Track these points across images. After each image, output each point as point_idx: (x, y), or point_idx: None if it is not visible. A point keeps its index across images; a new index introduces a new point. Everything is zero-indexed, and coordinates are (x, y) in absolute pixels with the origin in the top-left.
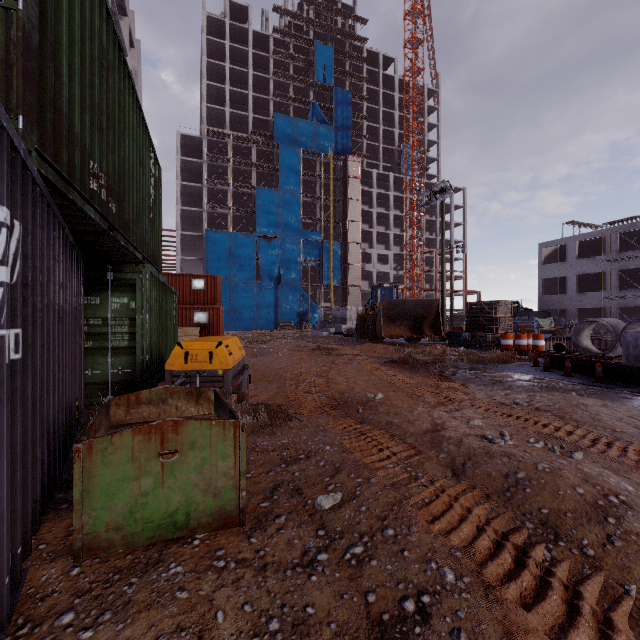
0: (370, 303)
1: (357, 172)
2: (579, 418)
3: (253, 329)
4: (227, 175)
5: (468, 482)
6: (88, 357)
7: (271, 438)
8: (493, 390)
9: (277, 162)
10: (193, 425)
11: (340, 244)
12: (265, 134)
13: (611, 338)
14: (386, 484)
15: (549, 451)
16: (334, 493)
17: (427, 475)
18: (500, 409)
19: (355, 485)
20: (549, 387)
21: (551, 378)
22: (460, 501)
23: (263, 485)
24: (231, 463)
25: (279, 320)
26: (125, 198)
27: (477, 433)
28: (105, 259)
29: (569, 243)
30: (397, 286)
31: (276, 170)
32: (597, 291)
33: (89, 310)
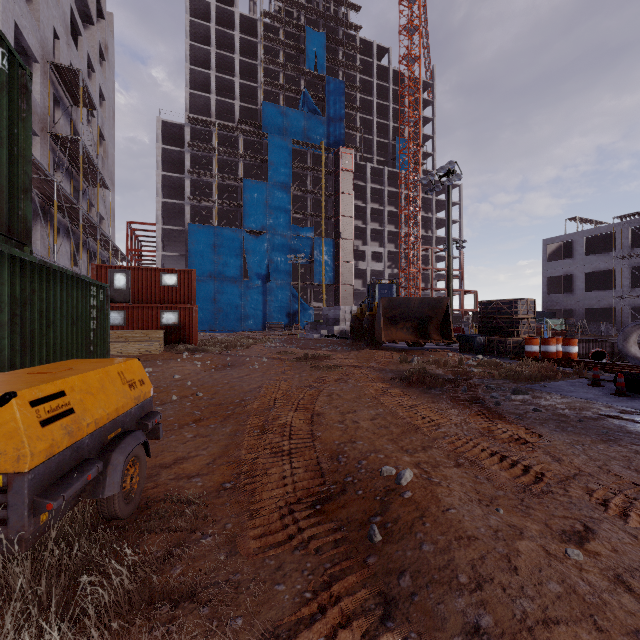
0: (366, 302)
1: (350, 165)
2: None
3: (239, 330)
4: (212, 166)
5: None
6: None
7: None
8: (590, 444)
9: (266, 153)
10: None
11: (332, 240)
12: (253, 123)
13: None
14: None
15: None
16: None
17: None
18: None
19: None
20: None
21: None
22: None
23: None
24: None
25: (268, 321)
26: None
27: None
28: None
29: (576, 239)
30: (397, 282)
31: (265, 161)
32: (604, 290)
33: None
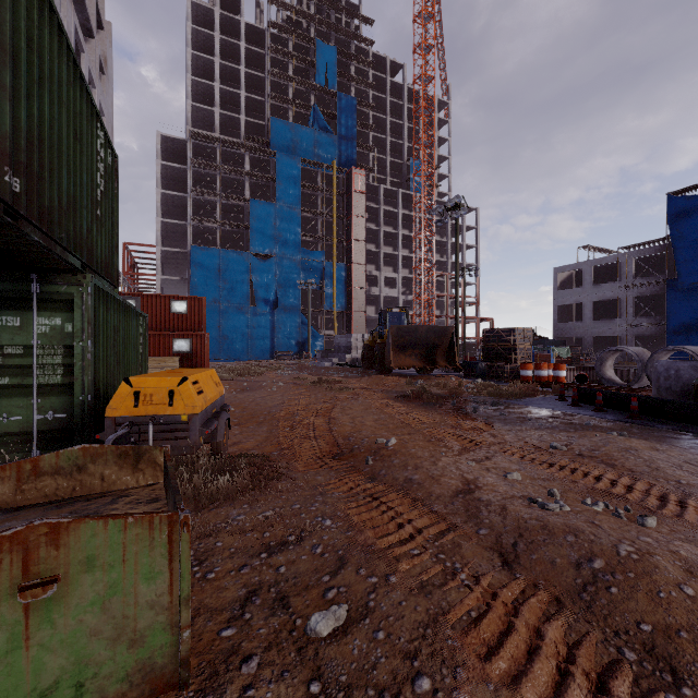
0: (377, 330)
1: (363, 186)
2: (633, 466)
3: (246, 359)
4: (216, 184)
5: (526, 576)
6: (3, 398)
7: (251, 509)
8: (523, 430)
9: (274, 172)
10: (90, 529)
11: (344, 265)
12: (260, 140)
13: (628, 368)
14: (412, 586)
15: (617, 518)
16: (336, 606)
17: (468, 566)
18: (537, 455)
19: (367, 589)
20: (584, 425)
21: (582, 414)
22: (523, 615)
23: (230, 593)
24: (164, 585)
25: (276, 349)
26: (43, 176)
27: (521, 493)
28: (25, 265)
29: (584, 268)
30: (407, 311)
31: (272, 181)
32: (612, 319)
33: (4, 334)
